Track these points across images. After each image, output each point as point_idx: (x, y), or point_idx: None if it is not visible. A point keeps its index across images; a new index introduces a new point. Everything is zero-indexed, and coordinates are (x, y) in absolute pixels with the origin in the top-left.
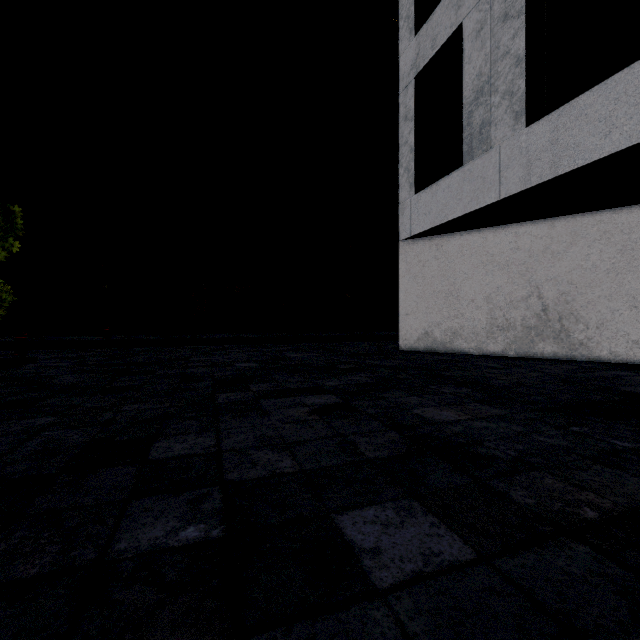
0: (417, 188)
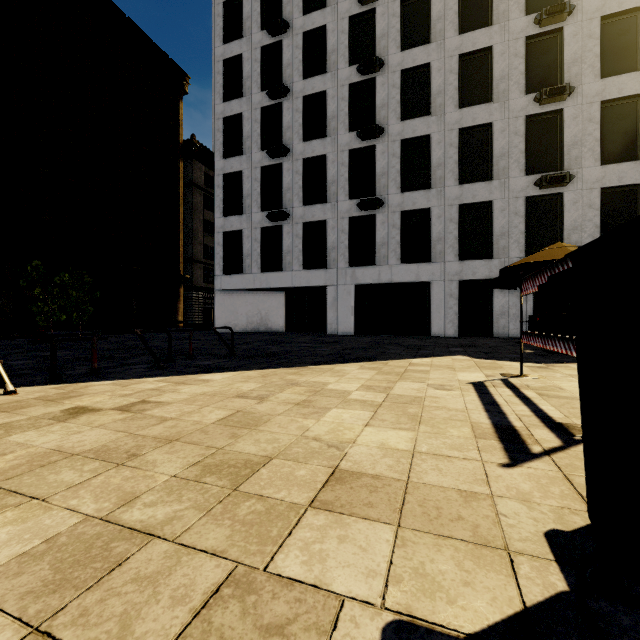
0: (223, 272)
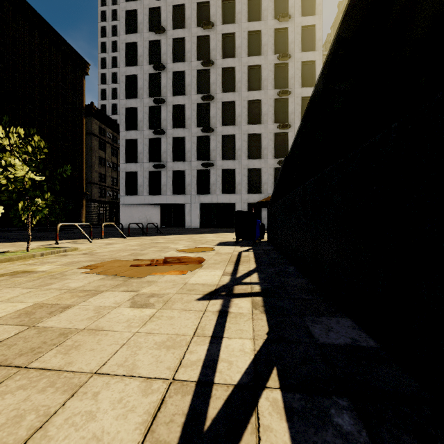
0: (125, 194)
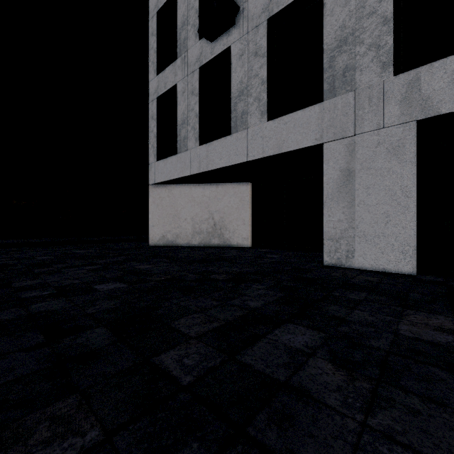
0: (158, 158)
